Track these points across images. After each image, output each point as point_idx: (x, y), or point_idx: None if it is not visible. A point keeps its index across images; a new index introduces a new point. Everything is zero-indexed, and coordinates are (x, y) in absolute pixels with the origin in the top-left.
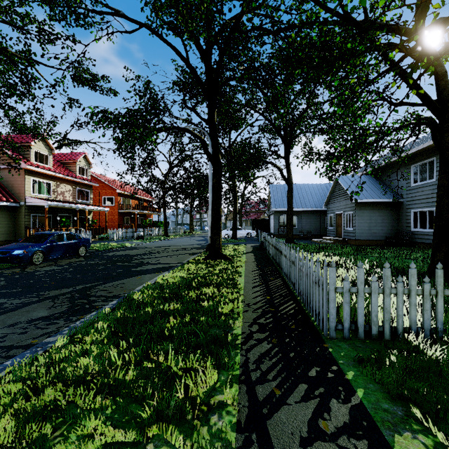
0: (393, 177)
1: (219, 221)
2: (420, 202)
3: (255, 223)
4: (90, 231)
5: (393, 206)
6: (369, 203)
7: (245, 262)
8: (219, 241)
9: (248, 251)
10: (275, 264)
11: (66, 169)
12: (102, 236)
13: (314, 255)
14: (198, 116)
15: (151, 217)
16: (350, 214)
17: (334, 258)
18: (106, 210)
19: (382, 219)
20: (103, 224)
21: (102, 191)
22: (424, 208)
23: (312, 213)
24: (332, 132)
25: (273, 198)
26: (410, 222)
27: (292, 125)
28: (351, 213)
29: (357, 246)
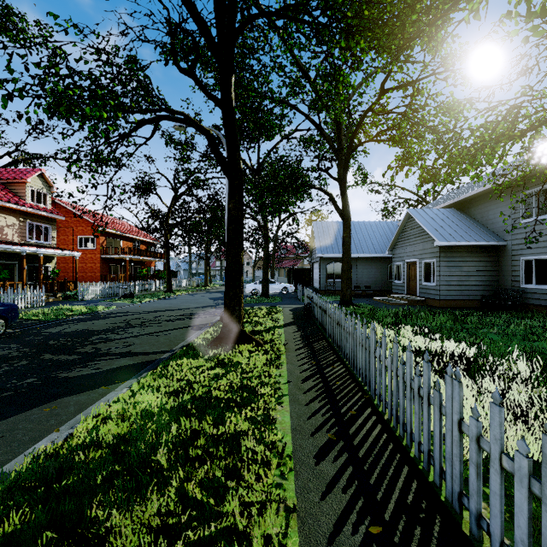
0: (490, 210)
1: (239, 275)
2: (537, 246)
3: (292, 274)
4: (43, 287)
5: (491, 252)
6: (459, 247)
7: (285, 351)
8: (240, 311)
9: (286, 321)
10: (340, 354)
11: (10, 192)
12: (68, 294)
13: (398, 330)
14: (201, 88)
15: (153, 264)
16: (430, 262)
17: (447, 344)
18: (77, 256)
19: (477, 270)
20: (79, 275)
21: (78, 229)
22: (544, 254)
23: (371, 261)
24: (409, 142)
25: (319, 240)
26: (518, 275)
27: (348, 133)
28: (432, 261)
29: (448, 311)
